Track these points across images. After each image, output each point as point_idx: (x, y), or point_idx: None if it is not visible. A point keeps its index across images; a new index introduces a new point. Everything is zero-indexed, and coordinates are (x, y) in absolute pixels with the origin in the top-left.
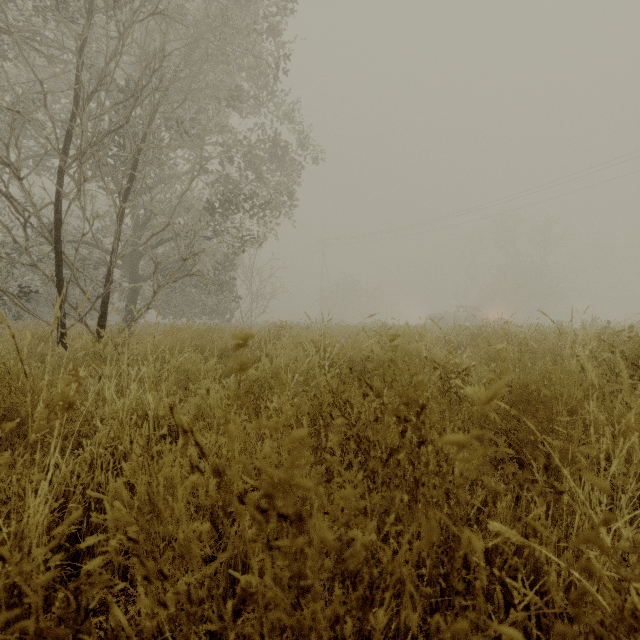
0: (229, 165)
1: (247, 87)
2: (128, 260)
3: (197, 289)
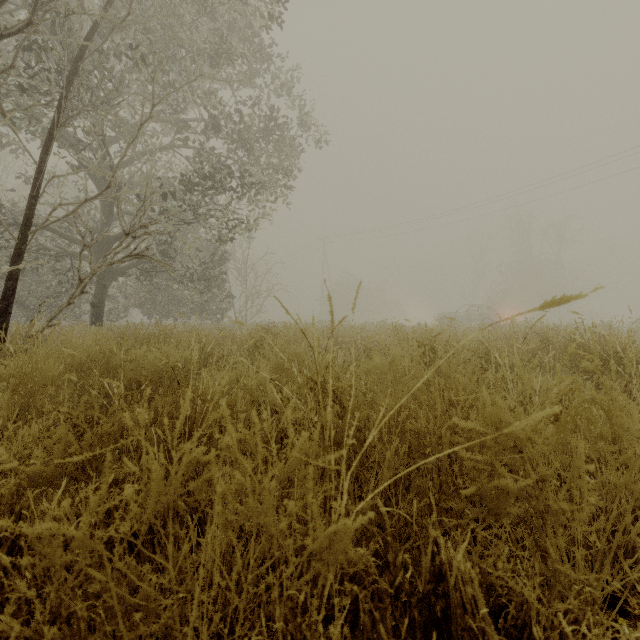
0: (213, 136)
1: (234, 43)
2: (95, 249)
3: (181, 285)
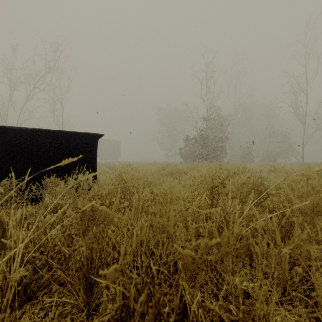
0: None
1: None
2: None
3: None
